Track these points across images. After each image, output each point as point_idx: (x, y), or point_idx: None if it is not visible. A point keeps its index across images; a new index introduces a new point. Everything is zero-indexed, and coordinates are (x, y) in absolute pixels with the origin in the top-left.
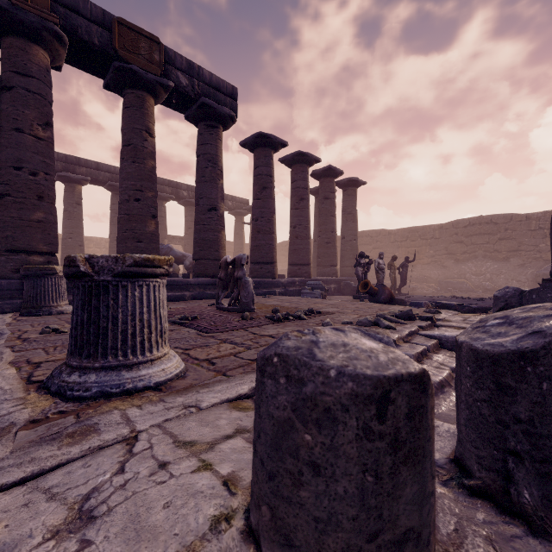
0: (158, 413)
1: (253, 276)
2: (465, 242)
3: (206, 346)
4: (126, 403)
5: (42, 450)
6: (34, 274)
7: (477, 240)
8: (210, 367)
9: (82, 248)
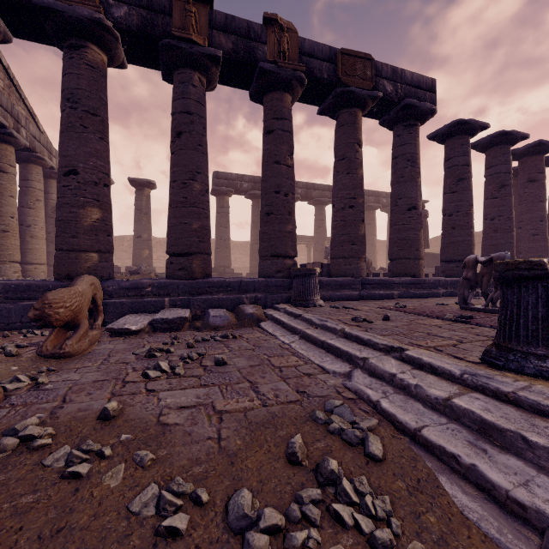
0: None
1: (446, 275)
2: None
3: None
4: None
5: None
6: (303, 274)
7: None
8: None
9: None
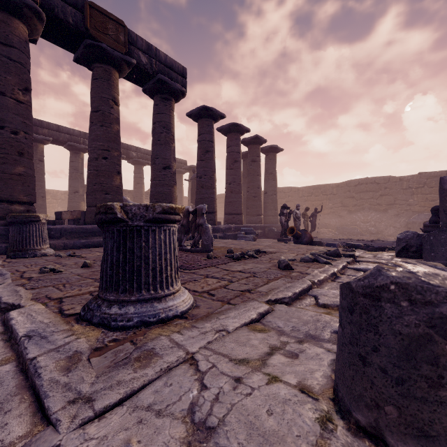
0: (198, 337)
1: None
2: (355, 197)
3: (195, 280)
4: (165, 330)
5: (121, 374)
6: (20, 221)
7: (364, 196)
8: (212, 298)
9: (44, 199)
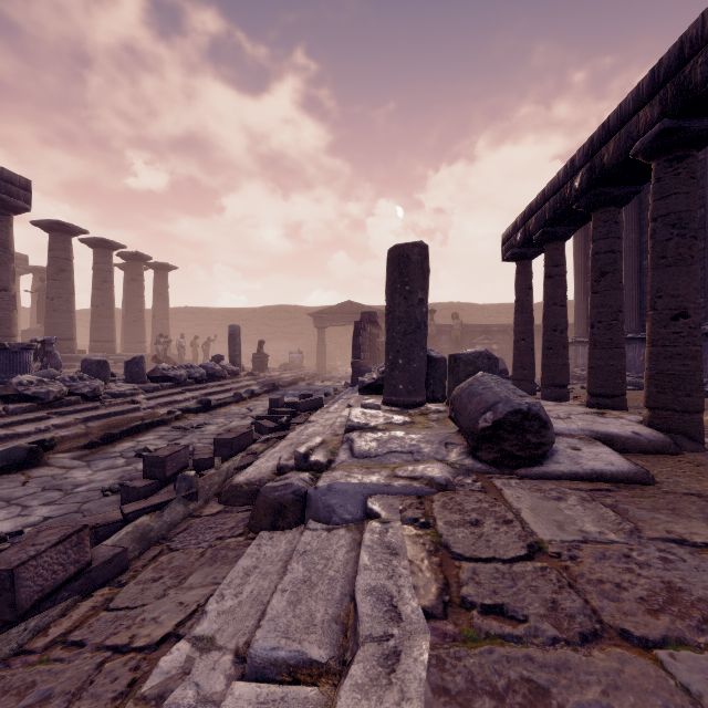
0: None
1: None
2: (270, 325)
3: None
4: None
5: None
6: None
7: (278, 324)
8: None
9: None
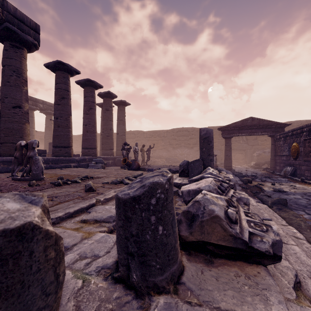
0: None
1: (54, 155)
2: (177, 139)
3: None
4: None
5: None
6: None
7: (181, 138)
8: None
9: None
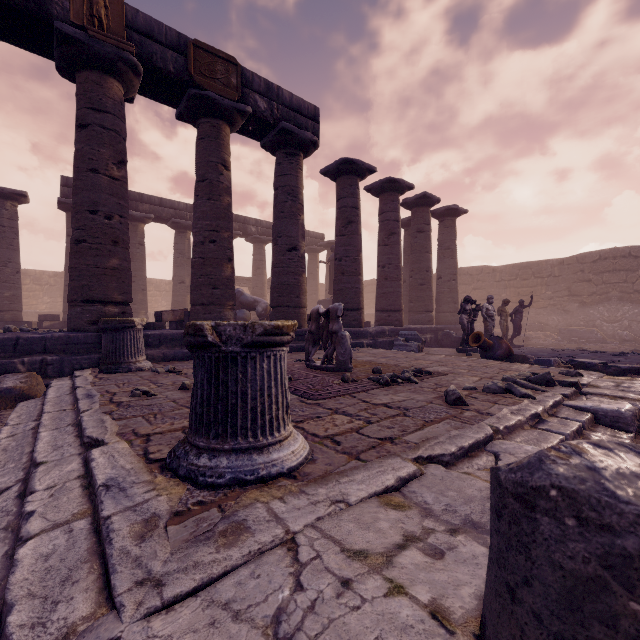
0: (305, 509)
1: None
2: (594, 281)
3: (318, 417)
4: (265, 493)
5: (201, 552)
6: (113, 328)
7: (610, 278)
8: (336, 448)
9: (145, 293)
